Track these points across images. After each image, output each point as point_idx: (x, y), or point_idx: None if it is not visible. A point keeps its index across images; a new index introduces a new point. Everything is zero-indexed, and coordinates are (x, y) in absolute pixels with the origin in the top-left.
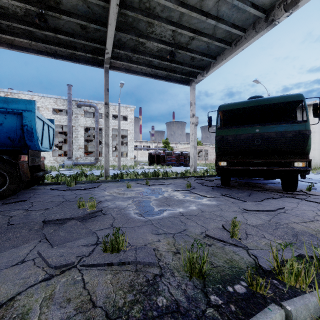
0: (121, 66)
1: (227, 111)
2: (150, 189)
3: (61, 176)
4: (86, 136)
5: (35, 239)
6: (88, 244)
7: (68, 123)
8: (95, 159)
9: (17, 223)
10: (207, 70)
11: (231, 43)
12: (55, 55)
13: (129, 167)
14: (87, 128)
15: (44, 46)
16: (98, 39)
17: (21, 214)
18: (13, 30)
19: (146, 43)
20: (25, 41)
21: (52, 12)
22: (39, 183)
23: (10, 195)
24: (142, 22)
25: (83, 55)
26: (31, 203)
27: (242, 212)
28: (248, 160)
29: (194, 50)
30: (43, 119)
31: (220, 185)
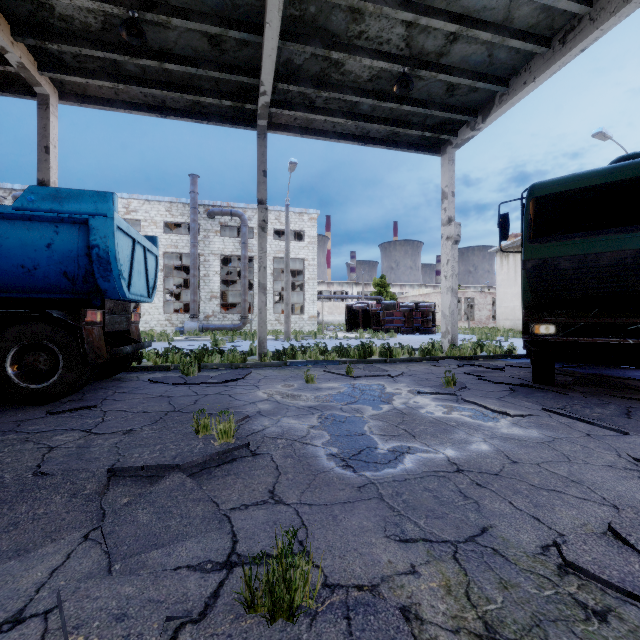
0: (291, 123)
1: (545, 201)
2: (357, 386)
3: (174, 353)
4: (225, 274)
5: (77, 529)
6: (206, 562)
7: (192, 250)
8: (241, 319)
9: (53, 471)
10: (485, 113)
11: (550, 40)
12: (162, 109)
13: (307, 334)
14: (226, 259)
15: (142, 92)
16: (245, 65)
17: (74, 442)
18: (85, 64)
19: (346, 62)
20: (107, 84)
21: (152, 14)
22: (131, 367)
23: (66, 394)
24: (338, 12)
25: (216, 104)
26: (103, 413)
27: (638, 472)
28: (622, 320)
29: (456, 68)
30: (132, 235)
31: (529, 382)
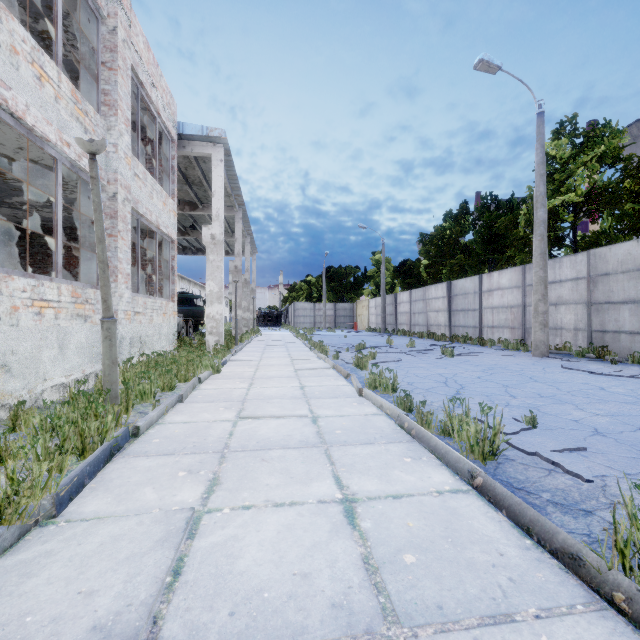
0: None
1: None
2: None
3: None
4: None
5: None
6: None
7: None
8: None
9: None
10: None
11: None
12: None
13: None
14: None
15: None
16: None
17: None
18: None
19: None
20: None
21: None
22: None
23: None
24: None
25: None
26: None
27: None
28: None
29: None
30: None
31: None
